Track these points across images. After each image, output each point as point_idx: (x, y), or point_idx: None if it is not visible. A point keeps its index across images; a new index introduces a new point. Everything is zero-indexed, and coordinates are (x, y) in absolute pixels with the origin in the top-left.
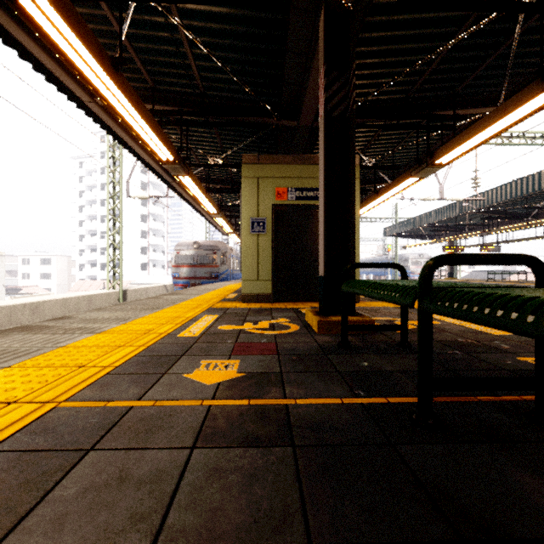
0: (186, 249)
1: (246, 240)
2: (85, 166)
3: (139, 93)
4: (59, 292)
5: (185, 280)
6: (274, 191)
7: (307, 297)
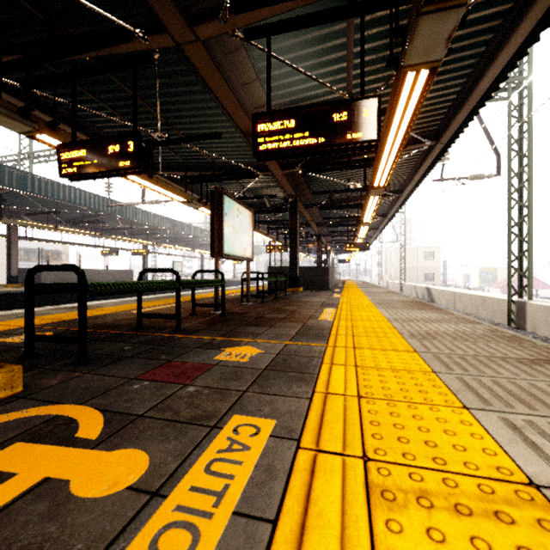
0: None
1: None
2: None
3: None
4: None
5: None
6: None
7: None
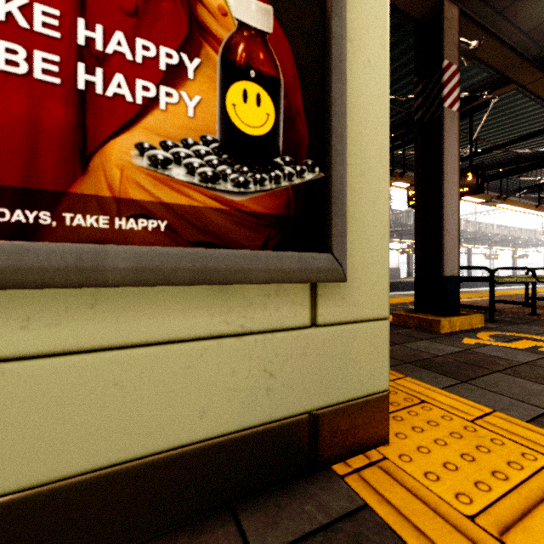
0: None
1: None
2: None
3: None
4: None
5: None
6: None
7: None
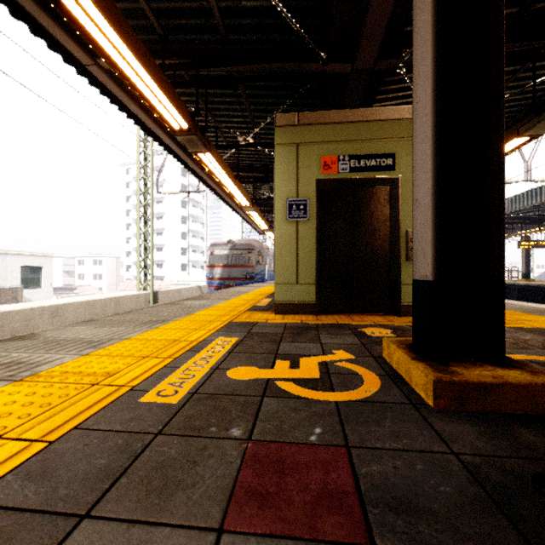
0: (220, 248)
1: (282, 229)
2: (131, 172)
3: (148, 48)
4: (109, 292)
5: (219, 280)
6: (319, 161)
7: (365, 306)
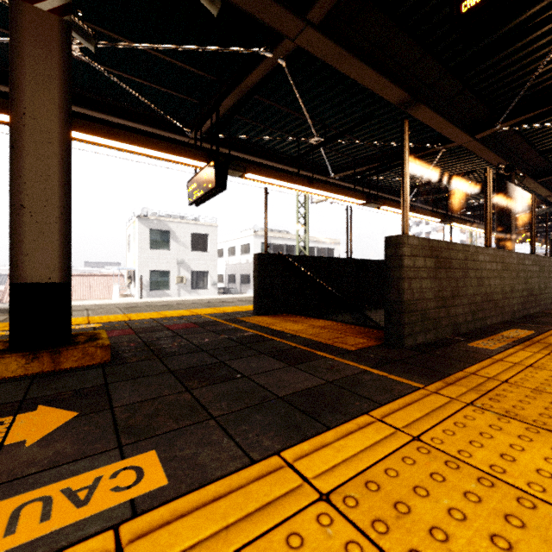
0: None
1: None
2: None
3: None
4: None
5: None
6: None
7: None
